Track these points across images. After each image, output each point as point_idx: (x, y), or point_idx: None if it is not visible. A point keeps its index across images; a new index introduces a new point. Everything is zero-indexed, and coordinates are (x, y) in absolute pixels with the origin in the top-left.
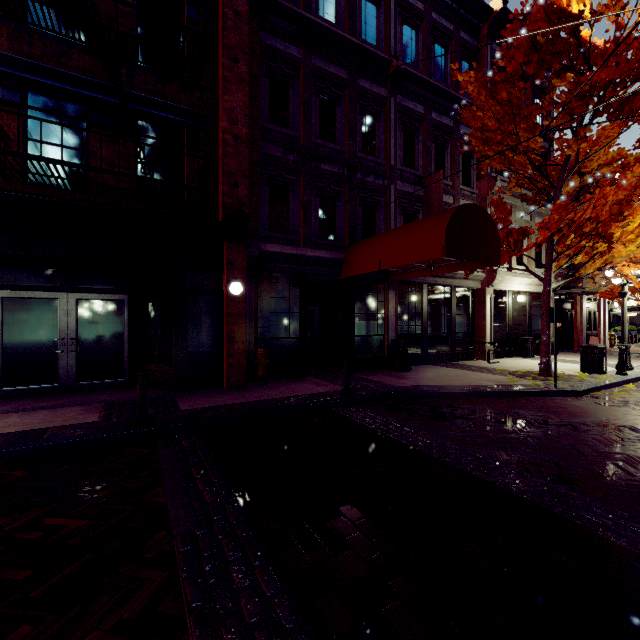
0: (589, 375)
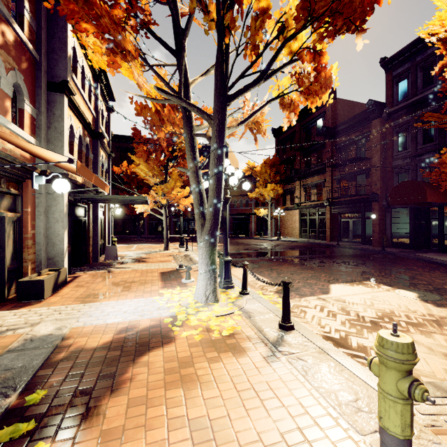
0: None
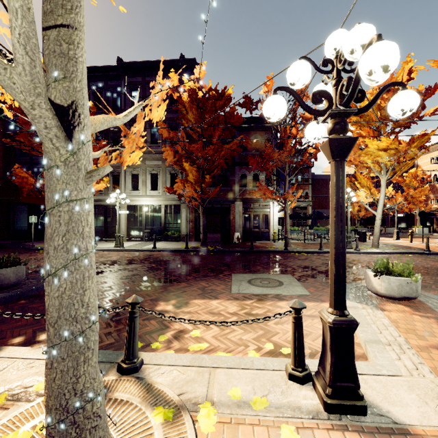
0: None
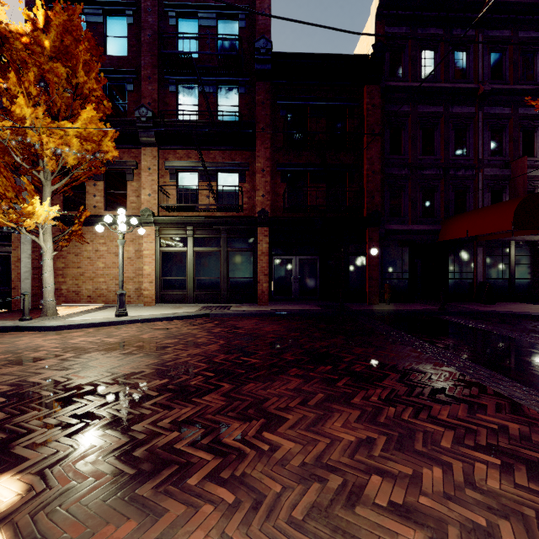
0: None
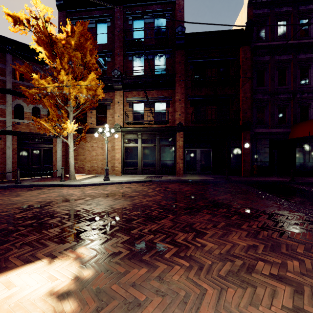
0: None
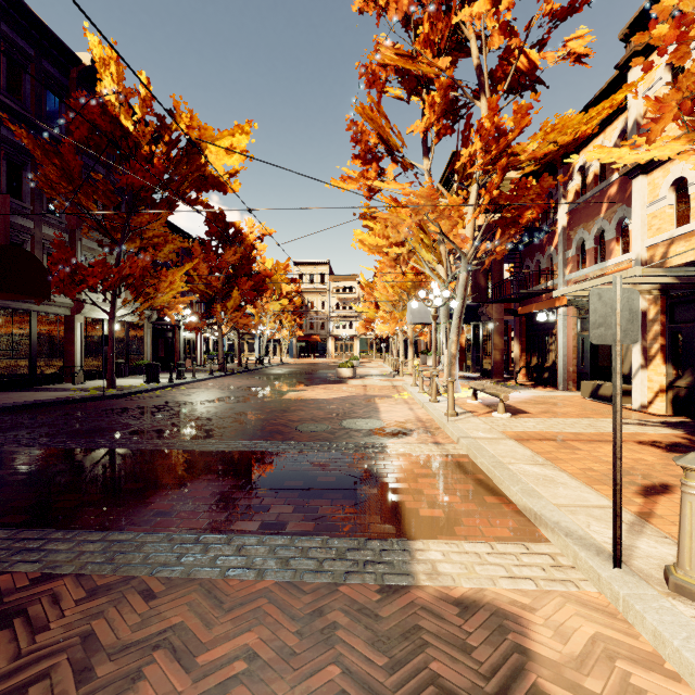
0: (148, 385)
